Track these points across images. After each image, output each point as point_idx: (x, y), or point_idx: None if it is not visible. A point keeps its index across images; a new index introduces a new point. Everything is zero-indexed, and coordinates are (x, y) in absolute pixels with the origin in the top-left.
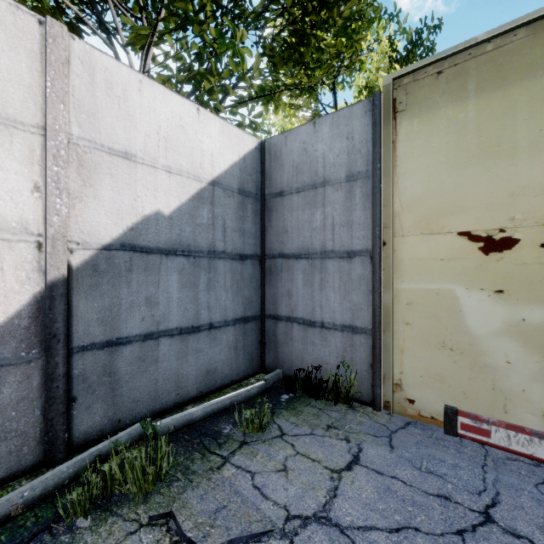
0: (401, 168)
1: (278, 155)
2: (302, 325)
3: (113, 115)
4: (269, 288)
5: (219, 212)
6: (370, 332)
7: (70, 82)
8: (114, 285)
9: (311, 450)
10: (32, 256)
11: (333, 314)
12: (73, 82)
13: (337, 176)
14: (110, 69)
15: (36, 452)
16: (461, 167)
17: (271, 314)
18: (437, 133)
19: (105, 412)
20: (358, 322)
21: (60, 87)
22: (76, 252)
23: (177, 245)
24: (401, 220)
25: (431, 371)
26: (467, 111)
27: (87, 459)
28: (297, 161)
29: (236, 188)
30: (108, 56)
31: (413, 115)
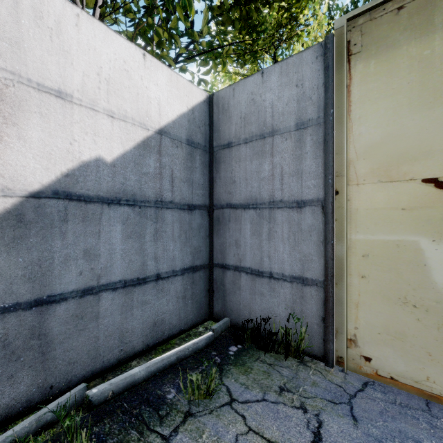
0: (356, 113)
1: (226, 108)
2: (249, 274)
3: (43, 47)
4: (217, 238)
5: (167, 161)
6: (321, 284)
7: None
8: (44, 236)
9: (265, 425)
10: None
11: (282, 264)
12: None
13: (285, 125)
14: None
15: None
16: (427, 108)
17: (219, 263)
18: (397, 73)
19: (33, 380)
20: (308, 274)
21: None
22: None
23: (120, 194)
24: (356, 168)
25: (390, 329)
26: (433, 47)
27: None
28: (244, 112)
29: (184, 138)
30: None
31: (369, 56)
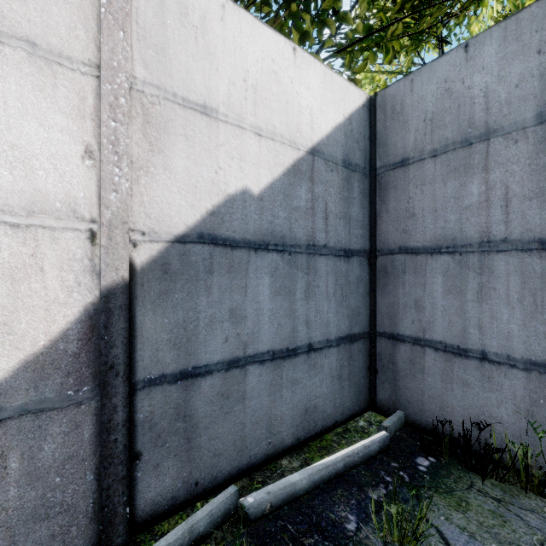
0: None
1: (398, 110)
2: (441, 352)
3: (188, 52)
4: (382, 296)
5: (320, 191)
6: None
7: (133, 3)
8: (189, 292)
9: None
10: (83, 251)
11: (507, 340)
12: (137, 4)
13: (514, 119)
14: None
15: (87, 534)
16: None
17: (386, 332)
18: None
19: (178, 472)
20: None
21: (119, 7)
22: (140, 246)
23: (268, 236)
24: None
25: None
26: None
27: None
28: (431, 110)
29: (340, 159)
30: None
31: None
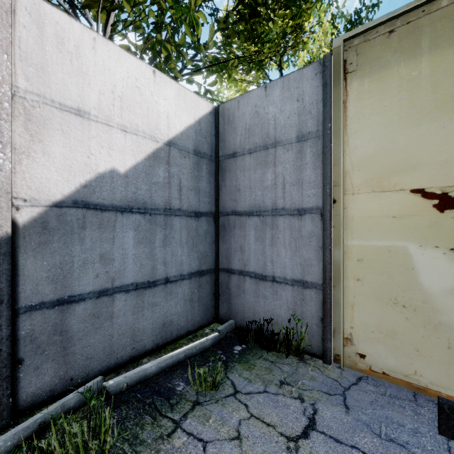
0: (352, 127)
1: (231, 119)
2: (253, 278)
3: (64, 70)
4: (222, 243)
5: (175, 171)
6: (320, 287)
7: (16, 33)
8: (65, 242)
9: (265, 412)
10: None
11: (284, 268)
12: (19, 34)
13: (287, 137)
14: (61, 24)
15: None
16: (415, 125)
17: (225, 268)
18: (388, 91)
19: (56, 372)
20: (308, 277)
21: (3, 37)
22: (22, 209)
23: (132, 202)
24: (352, 178)
25: (382, 327)
26: (420, 68)
27: (30, 428)
28: (249, 123)
29: (192, 149)
30: (59, 10)
31: (364, 75)
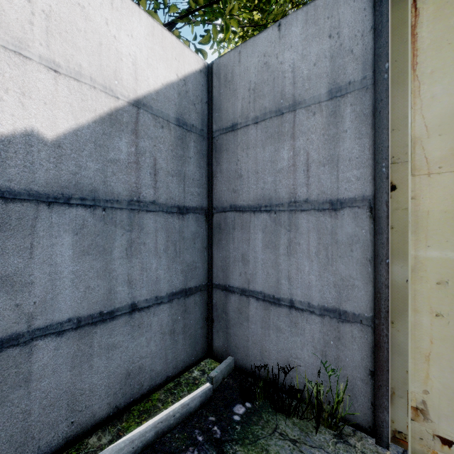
0: (426, 66)
1: (229, 78)
2: (261, 301)
3: None
4: (217, 250)
5: (147, 146)
6: (368, 322)
7: None
8: None
9: None
10: None
11: (308, 290)
12: None
13: (313, 93)
14: None
15: None
16: None
17: (220, 284)
18: None
19: None
20: (348, 305)
21: None
22: None
23: (70, 189)
24: (426, 149)
25: None
26: None
27: None
28: (254, 81)
29: (173, 117)
30: None
31: None
